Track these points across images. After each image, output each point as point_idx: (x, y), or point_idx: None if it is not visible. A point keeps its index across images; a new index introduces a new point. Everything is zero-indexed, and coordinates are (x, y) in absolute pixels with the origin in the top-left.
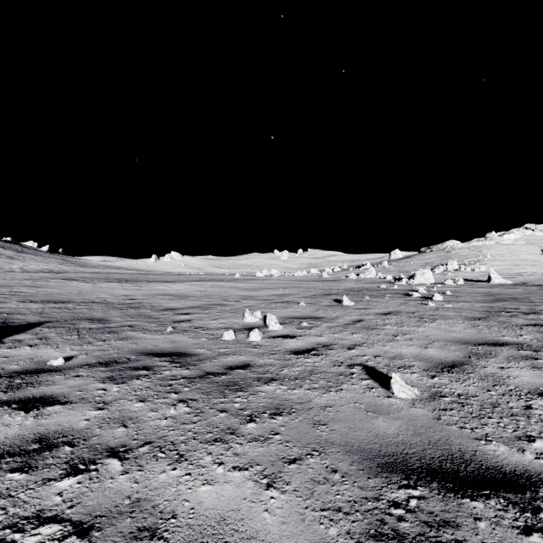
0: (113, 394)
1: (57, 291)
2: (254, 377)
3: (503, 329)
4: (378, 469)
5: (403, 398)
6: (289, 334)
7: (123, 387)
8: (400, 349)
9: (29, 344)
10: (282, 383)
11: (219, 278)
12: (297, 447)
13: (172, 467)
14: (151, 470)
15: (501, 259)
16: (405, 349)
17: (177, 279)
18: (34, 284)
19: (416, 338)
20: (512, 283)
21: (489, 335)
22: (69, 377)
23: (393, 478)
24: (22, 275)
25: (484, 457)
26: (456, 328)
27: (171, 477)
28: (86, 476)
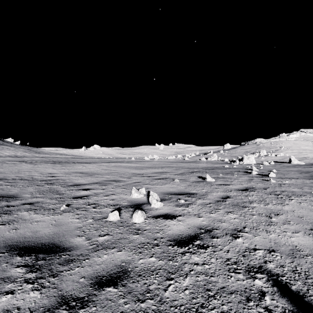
0: None
1: (2, 170)
2: (128, 311)
3: None
4: None
5: None
6: (170, 213)
7: None
8: (289, 239)
9: None
10: None
11: (121, 160)
12: None
13: None
14: None
15: (290, 149)
16: (294, 237)
17: (94, 161)
18: None
19: (292, 221)
20: (305, 164)
21: None
22: None
23: None
24: None
25: None
26: None
27: None
28: None
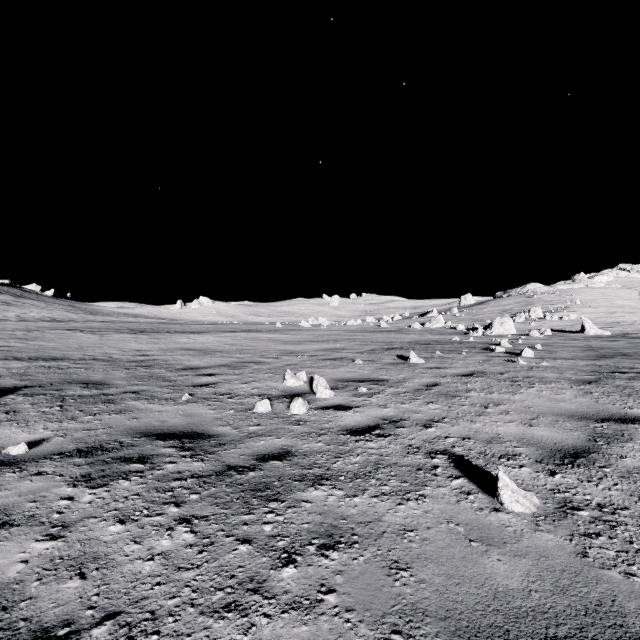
0: (81, 507)
1: (52, 345)
2: (296, 473)
3: (627, 397)
4: None
5: (518, 512)
6: (343, 404)
7: (100, 493)
8: (495, 428)
9: None
10: (337, 486)
11: (256, 328)
12: (365, 624)
13: None
14: None
15: (592, 305)
16: (503, 427)
17: (205, 329)
18: (26, 336)
19: (513, 411)
20: (611, 335)
21: (612, 406)
22: (25, 476)
23: None
24: (16, 324)
25: None
26: (563, 396)
27: None
28: None
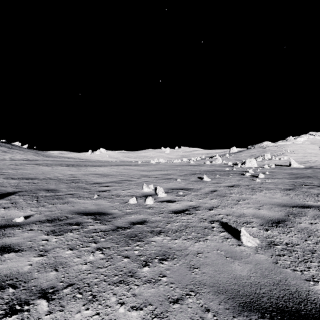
0: (52, 243)
1: (29, 172)
2: (149, 230)
3: (306, 196)
4: (240, 308)
5: (249, 246)
6: (171, 200)
7: (60, 238)
8: (242, 210)
9: (4, 206)
10: (167, 235)
11: (128, 164)
12: (179, 288)
13: (86, 307)
14: (69, 310)
15: (296, 152)
16: (246, 210)
17: (103, 164)
18: (16, 168)
19: (252, 203)
20: (304, 167)
21: (298, 200)
22: (25, 231)
23: (252, 316)
24: (10, 162)
25: (316, 297)
26: (276, 196)
27: (84, 317)
28: (19, 316)
